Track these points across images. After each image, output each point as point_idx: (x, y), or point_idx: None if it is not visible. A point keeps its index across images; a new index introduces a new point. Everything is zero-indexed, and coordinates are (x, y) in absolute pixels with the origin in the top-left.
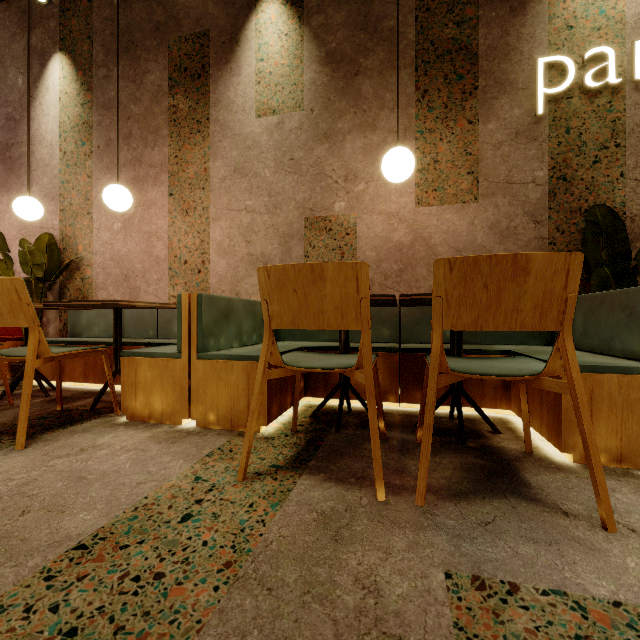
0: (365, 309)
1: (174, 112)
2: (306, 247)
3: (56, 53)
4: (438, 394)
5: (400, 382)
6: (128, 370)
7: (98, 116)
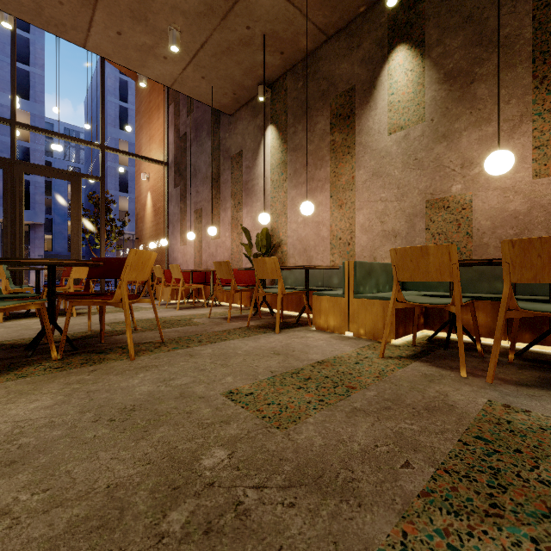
0: (455, 270)
1: (333, 144)
2: (427, 222)
3: (269, 126)
4: (547, 337)
5: (508, 325)
6: (316, 303)
7: (290, 156)
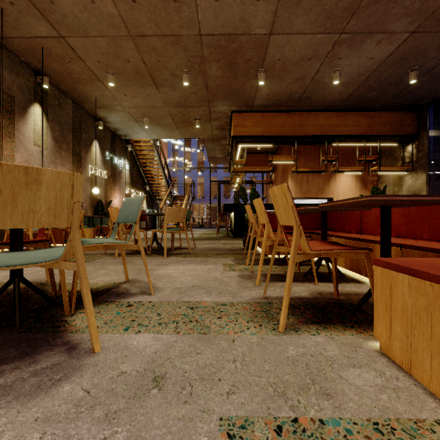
0: None
1: None
2: None
3: None
4: None
5: None
6: None
7: None
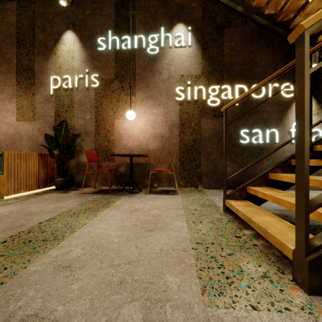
0: None
1: None
2: None
3: None
4: None
5: None
6: None
7: None
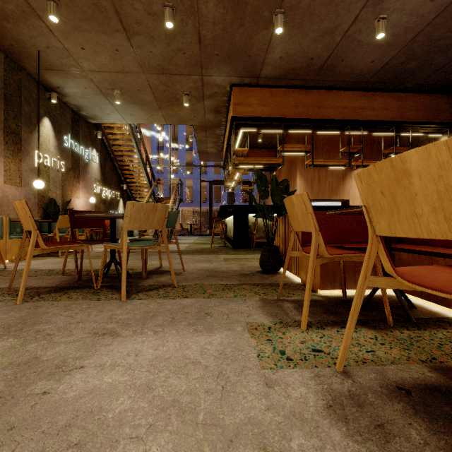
0: None
1: None
2: None
3: None
4: None
5: None
6: None
7: None
